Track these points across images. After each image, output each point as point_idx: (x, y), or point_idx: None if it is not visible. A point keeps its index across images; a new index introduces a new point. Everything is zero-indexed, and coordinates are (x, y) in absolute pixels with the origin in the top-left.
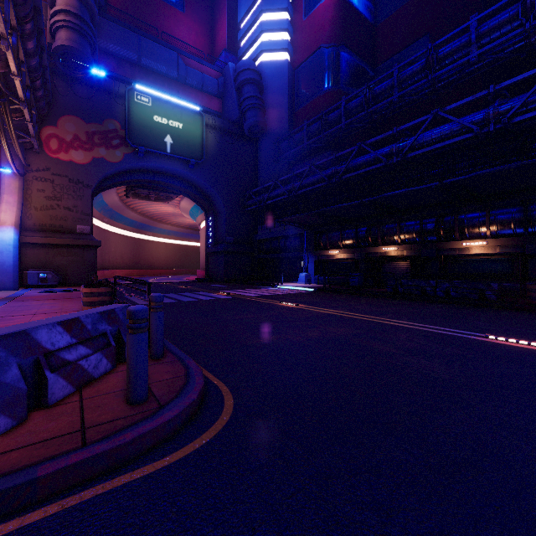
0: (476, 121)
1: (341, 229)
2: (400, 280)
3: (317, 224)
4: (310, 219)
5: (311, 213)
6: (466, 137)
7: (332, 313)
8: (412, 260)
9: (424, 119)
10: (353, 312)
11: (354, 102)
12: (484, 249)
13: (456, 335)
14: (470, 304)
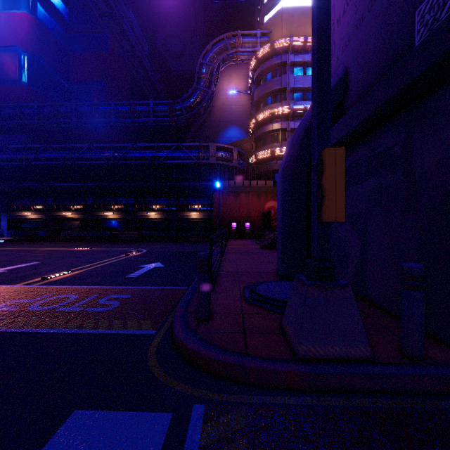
0: (106, 157)
1: (33, 198)
2: (68, 231)
3: (10, 191)
4: (2, 188)
5: (2, 185)
6: (102, 163)
7: (10, 249)
8: (81, 221)
9: (84, 146)
10: (25, 248)
11: (46, 109)
12: (113, 216)
13: (65, 249)
14: (97, 241)
